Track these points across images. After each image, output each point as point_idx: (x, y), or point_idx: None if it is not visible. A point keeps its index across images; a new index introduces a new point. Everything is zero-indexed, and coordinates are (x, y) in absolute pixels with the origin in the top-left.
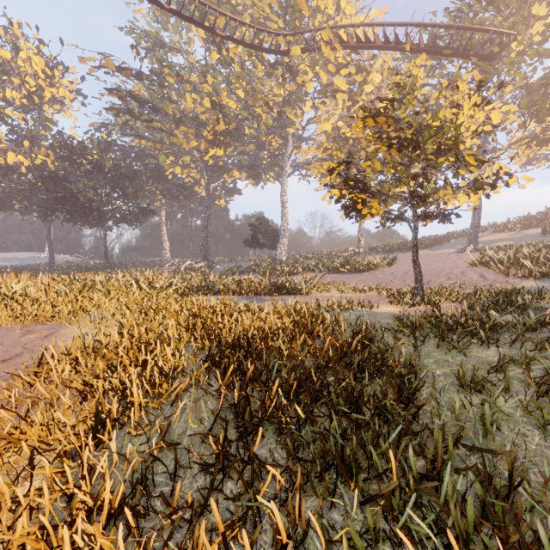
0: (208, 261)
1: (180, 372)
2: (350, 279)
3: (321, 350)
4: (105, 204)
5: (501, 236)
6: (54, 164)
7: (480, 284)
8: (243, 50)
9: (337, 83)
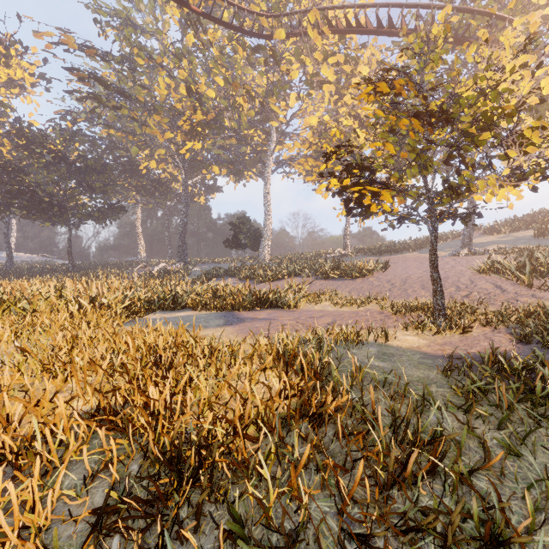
0: (185, 263)
1: (43, 545)
2: (342, 287)
3: (342, 467)
4: (68, 200)
5: (491, 239)
6: (12, 154)
7: (501, 297)
8: (223, 34)
9: (324, 73)
